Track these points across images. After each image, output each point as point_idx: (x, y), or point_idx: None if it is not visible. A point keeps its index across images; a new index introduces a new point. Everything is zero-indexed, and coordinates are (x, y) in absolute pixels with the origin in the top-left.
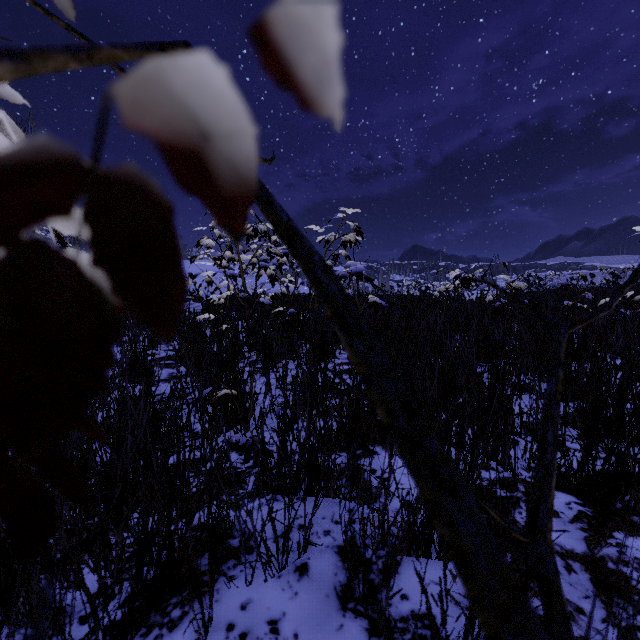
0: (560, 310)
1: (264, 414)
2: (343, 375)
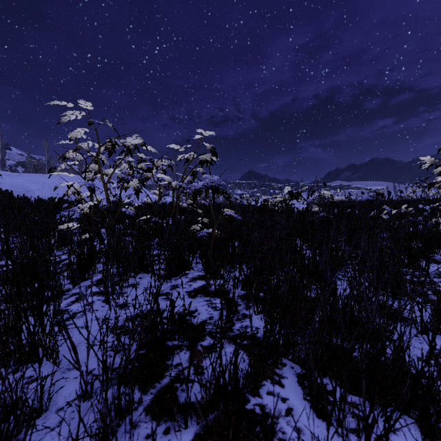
0: (366, 219)
1: (68, 403)
2: (198, 297)
